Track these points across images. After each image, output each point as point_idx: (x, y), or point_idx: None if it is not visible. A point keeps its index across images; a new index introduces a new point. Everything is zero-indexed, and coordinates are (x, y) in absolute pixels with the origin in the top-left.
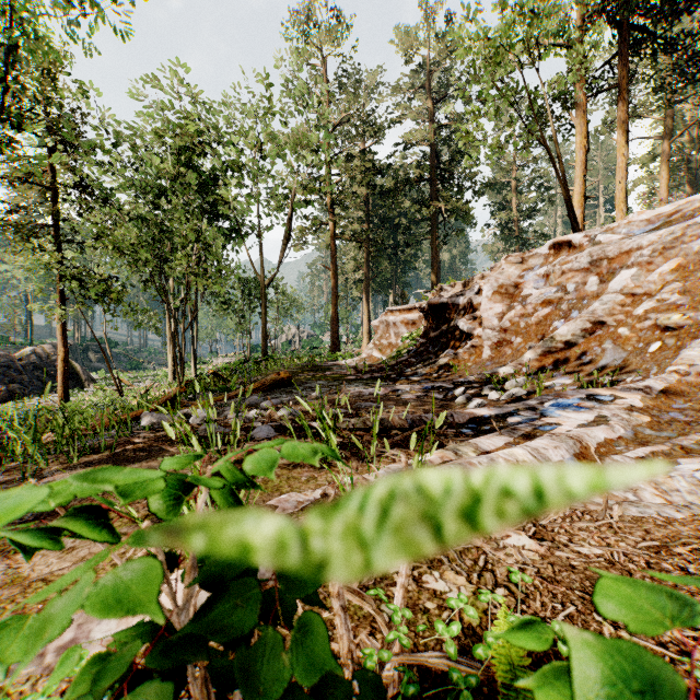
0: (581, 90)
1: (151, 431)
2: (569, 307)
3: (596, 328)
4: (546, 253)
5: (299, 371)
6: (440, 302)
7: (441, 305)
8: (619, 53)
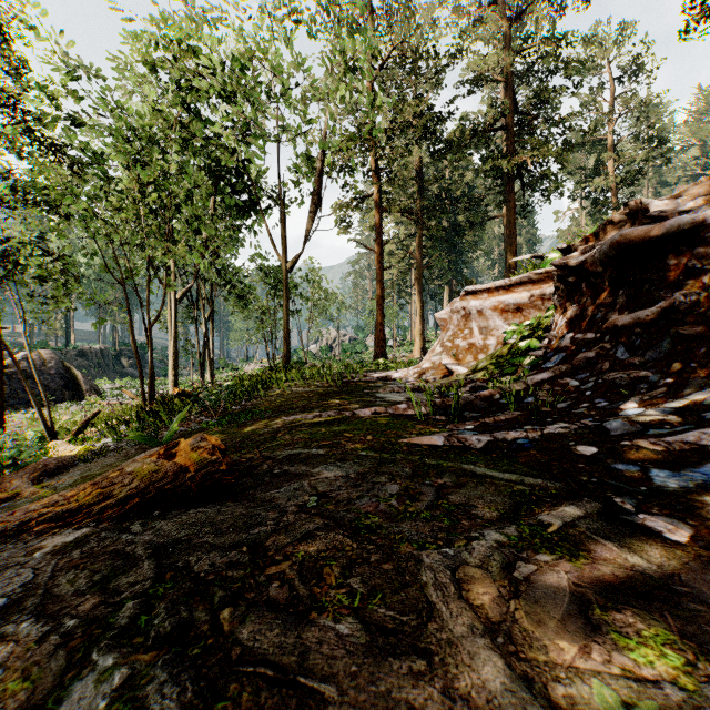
0: None
1: None
2: None
3: None
4: None
5: (317, 393)
6: (667, 227)
7: (666, 238)
8: None
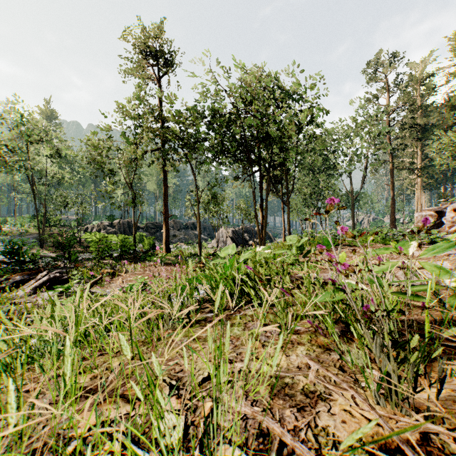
0: None
1: None
2: None
3: None
4: None
5: None
6: (437, 210)
7: (438, 211)
8: None
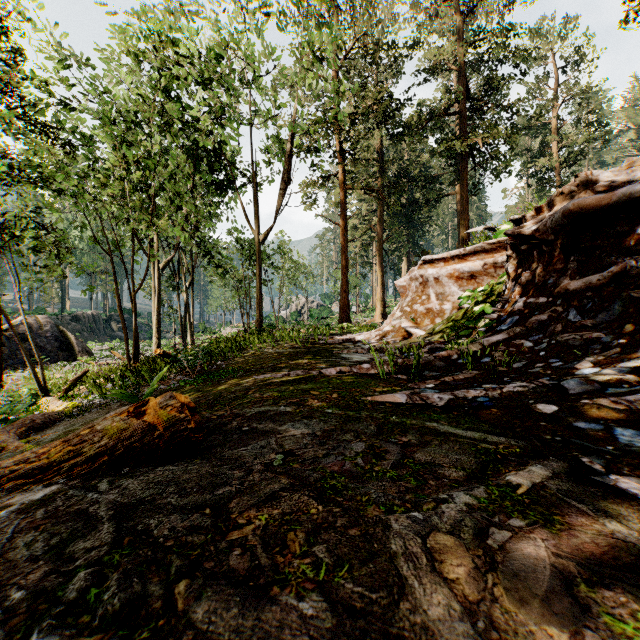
0: None
1: None
2: None
3: None
4: None
5: (287, 354)
6: (618, 196)
7: (617, 206)
8: None
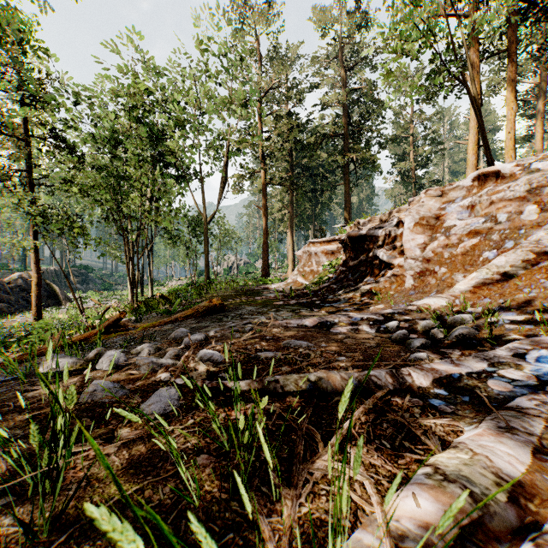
0: (475, 54)
1: (52, 377)
2: (501, 237)
3: (540, 259)
4: (469, 185)
5: (234, 294)
6: (359, 234)
7: (360, 237)
8: (508, 21)
